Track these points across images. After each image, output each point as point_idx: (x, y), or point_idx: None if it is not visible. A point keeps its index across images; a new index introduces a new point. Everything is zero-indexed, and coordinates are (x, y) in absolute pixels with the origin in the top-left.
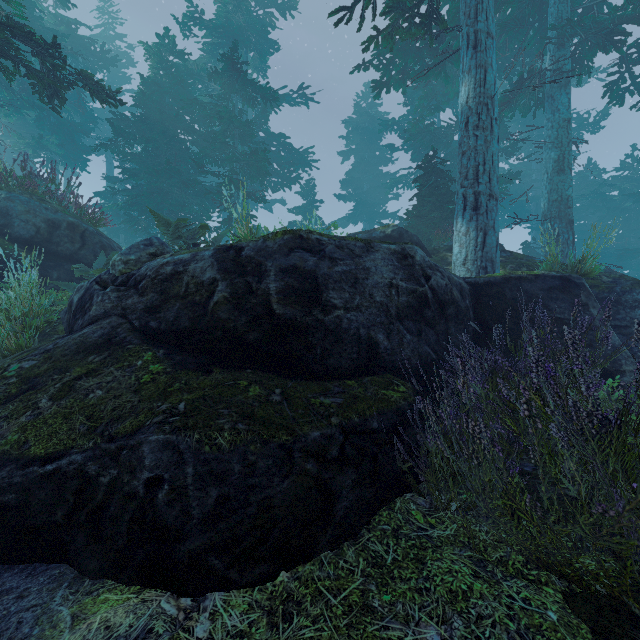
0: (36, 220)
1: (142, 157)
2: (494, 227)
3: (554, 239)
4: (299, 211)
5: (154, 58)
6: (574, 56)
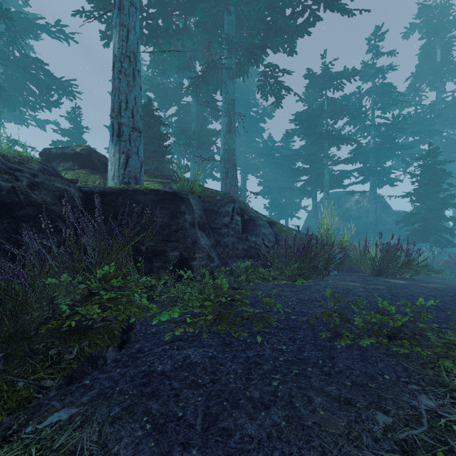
0: None
1: None
2: (138, 153)
3: (226, 174)
4: (65, 133)
5: None
6: (239, 62)
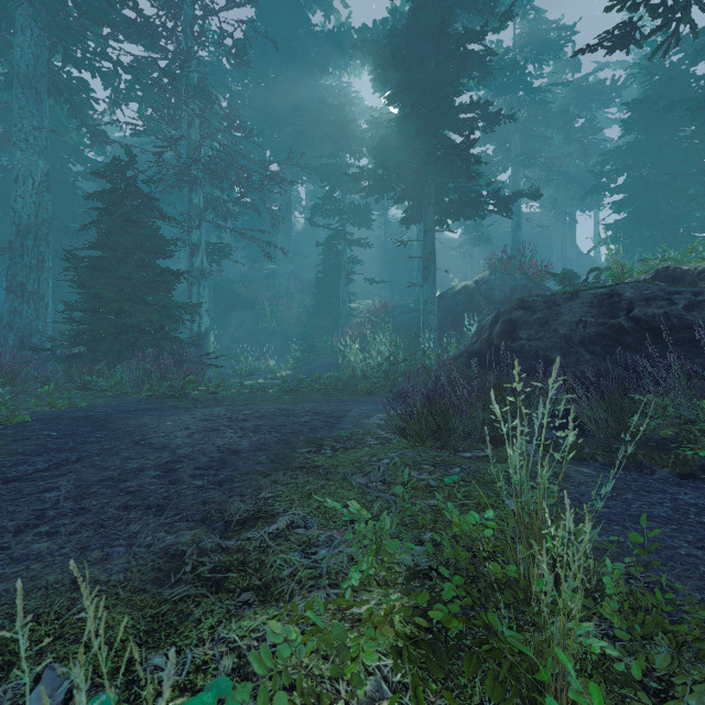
0: (504, 288)
1: (626, 185)
2: None
3: None
4: None
5: (640, 75)
6: None
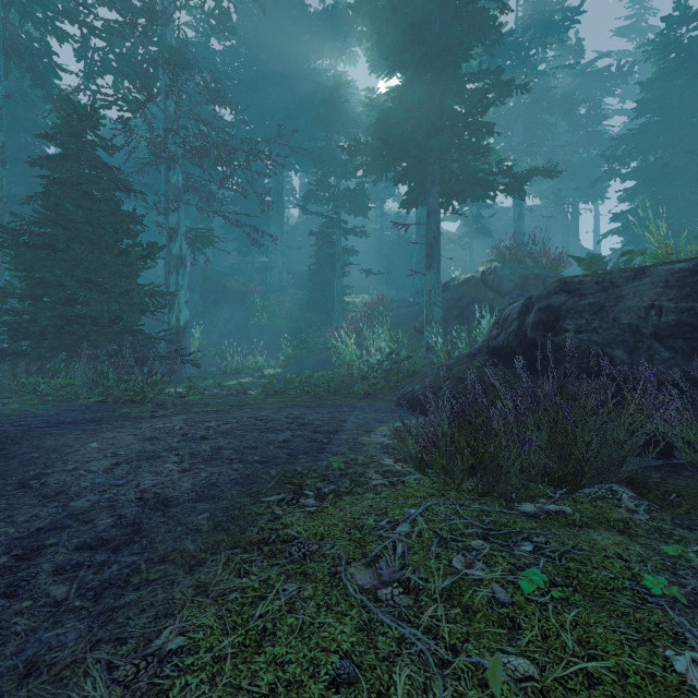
0: (515, 278)
1: (640, 170)
2: None
3: None
4: None
5: (655, 52)
6: None
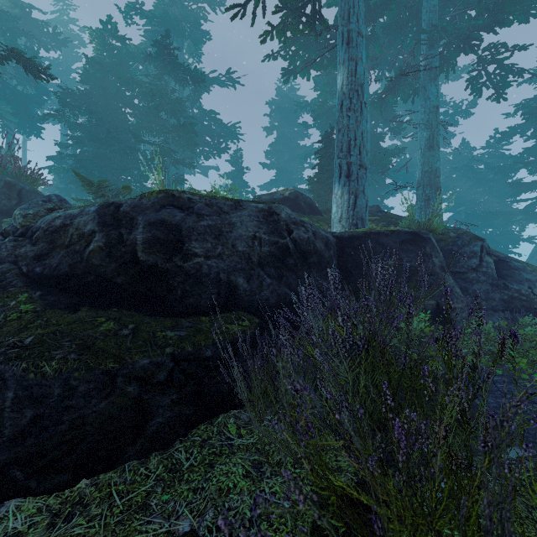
0: None
1: (87, 126)
2: (364, 191)
3: (426, 202)
4: (229, 176)
5: (97, 41)
6: (442, 55)
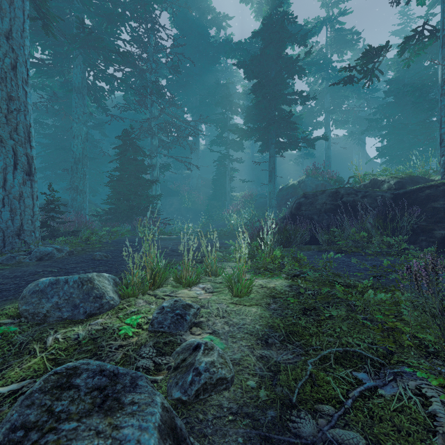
0: (312, 185)
1: (386, 126)
2: None
3: None
4: None
5: (393, 65)
6: None
